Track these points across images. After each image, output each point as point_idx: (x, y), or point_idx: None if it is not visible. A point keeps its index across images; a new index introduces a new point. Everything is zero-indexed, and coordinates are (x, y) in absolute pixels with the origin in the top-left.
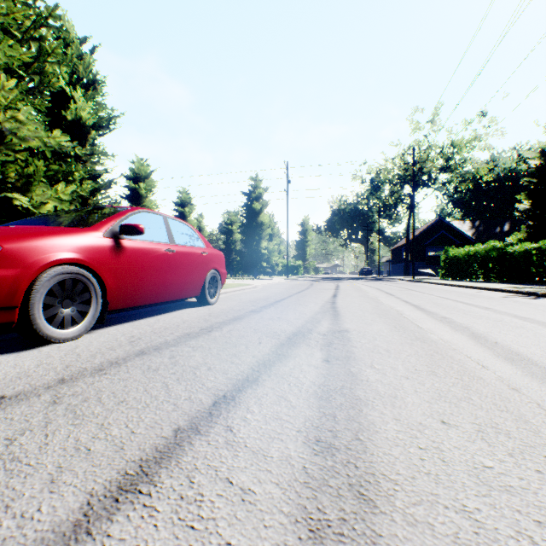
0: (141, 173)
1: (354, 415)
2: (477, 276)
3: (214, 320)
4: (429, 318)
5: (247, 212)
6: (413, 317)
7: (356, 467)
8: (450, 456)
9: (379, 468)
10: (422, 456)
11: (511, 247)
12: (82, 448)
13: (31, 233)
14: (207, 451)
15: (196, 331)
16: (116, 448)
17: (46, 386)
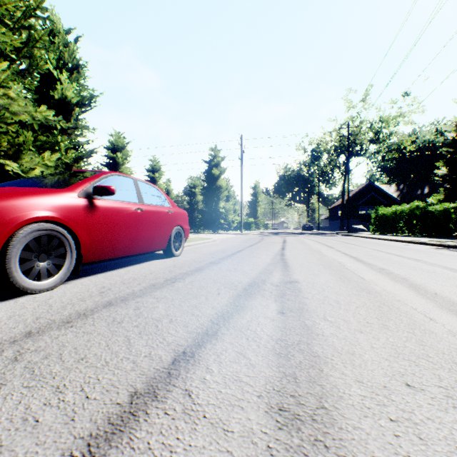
0: (118, 144)
1: (315, 375)
2: (403, 231)
3: (178, 271)
4: (369, 269)
5: (208, 177)
6: (354, 269)
7: (325, 447)
8: (427, 432)
9: (351, 449)
10: (396, 432)
11: (432, 207)
12: (30, 419)
13: (9, 193)
14: (163, 424)
15: (161, 282)
16: (66, 419)
17: (12, 340)
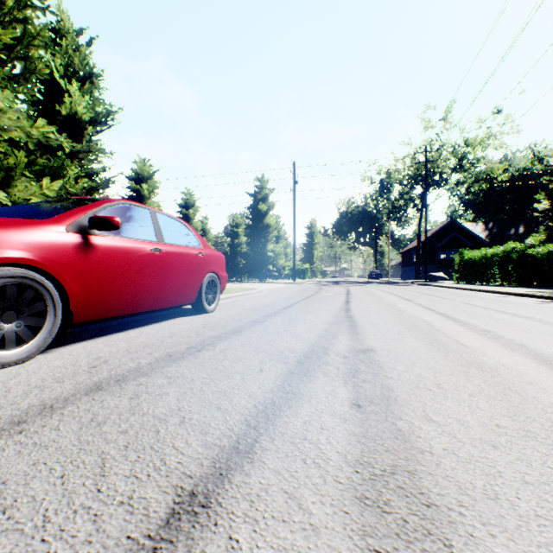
0: (143, 174)
1: None
2: (495, 280)
3: (208, 333)
4: (468, 331)
5: (253, 214)
6: (448, 330)
7: None
8: None
9: None
10: None
11: (533, 249)
12: None
13: None
14: None
15: (182, 350)
16: None
17: None
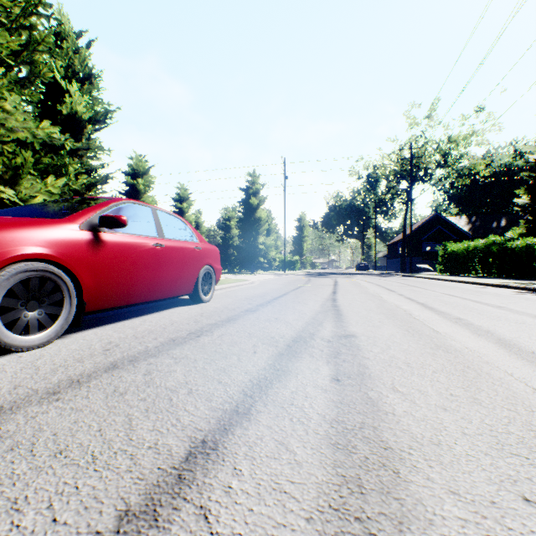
0: (139, 169)
1: (388, 482)
2: (476, 272)
3: (205, 321)
4: (442, 319)
5: (245, 208)
6: (424, 318)
7: None
8: None
9: None
10: None
11: (512, 242)
12: None
13: None
14: None
15: (183, 335)
16: None
17: None
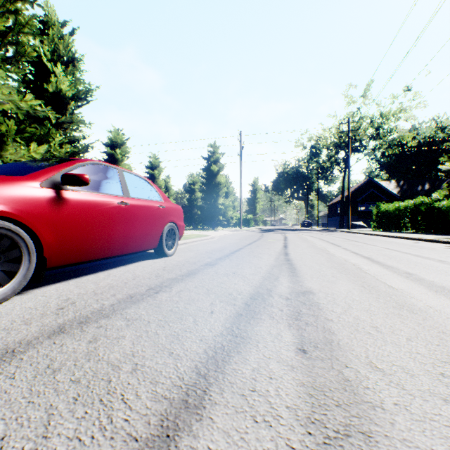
0: (117, 141)
1: None
2: (406, 228)
3: (166, 275)
4: (393, 274)
5: (207, 174)
6: (375, 273)
7: None
8: None
9: None
10: None
11: (439, 203)
12: None
13: None
14: None
15: (142, 291)
16: None
17: None
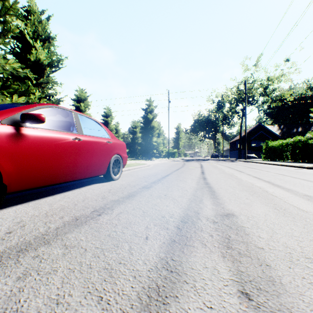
0: (81, 97)
1: None
2: (287, 159)
3: (110, 197)
4: (295, 196)
5: (145, 120)
6: (280, 195)
7: None
8: None
9: None
10: None
11: (312, 140)
12: None
13: None
14: None
15: (87, 214)
16: None
17: None
